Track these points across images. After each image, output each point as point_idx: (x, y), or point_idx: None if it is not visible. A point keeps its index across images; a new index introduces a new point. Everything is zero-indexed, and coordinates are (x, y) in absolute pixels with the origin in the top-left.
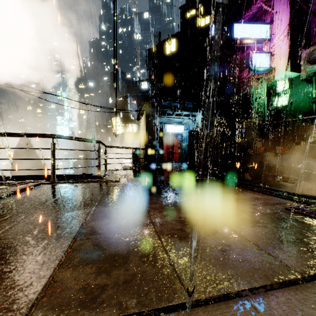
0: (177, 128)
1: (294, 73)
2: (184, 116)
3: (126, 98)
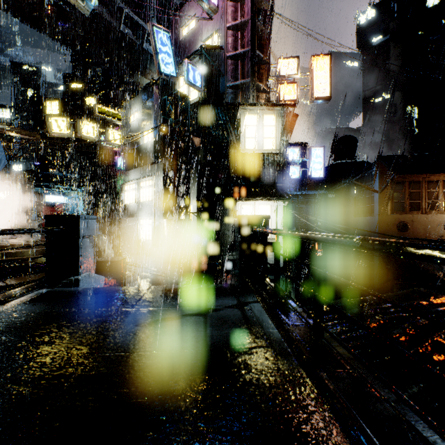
0: (57, 198)
1: None
2: (64, 190)
3: None
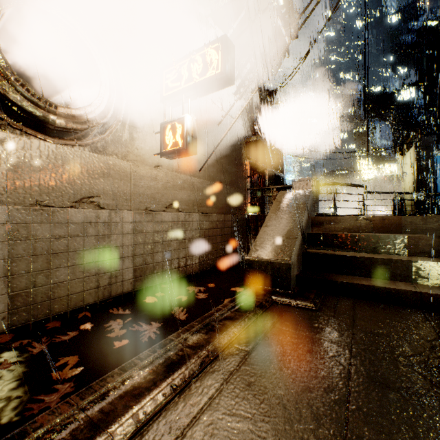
0: None
1: None
2: None
3: (373, 126)
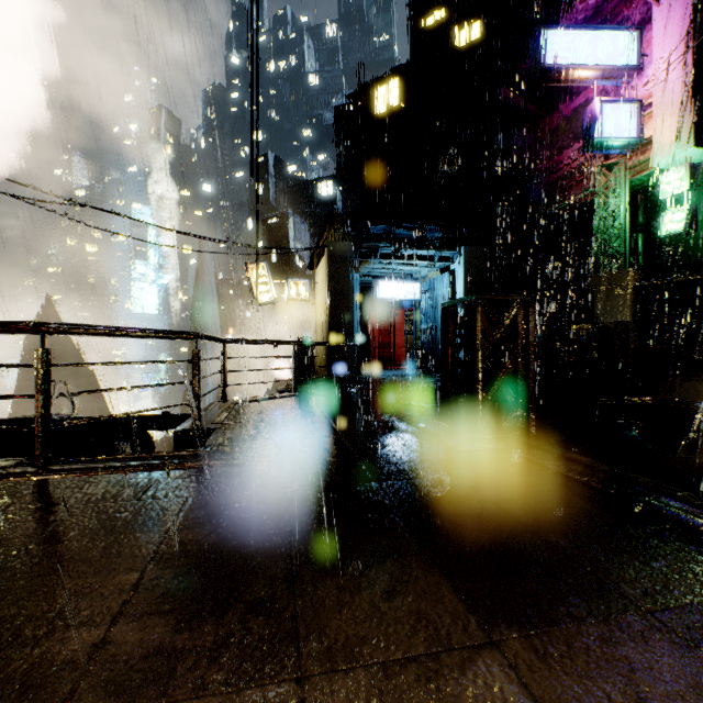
0: (404, 289)
1: (702, 150)
2: (421, 261)
3: (286, 220)
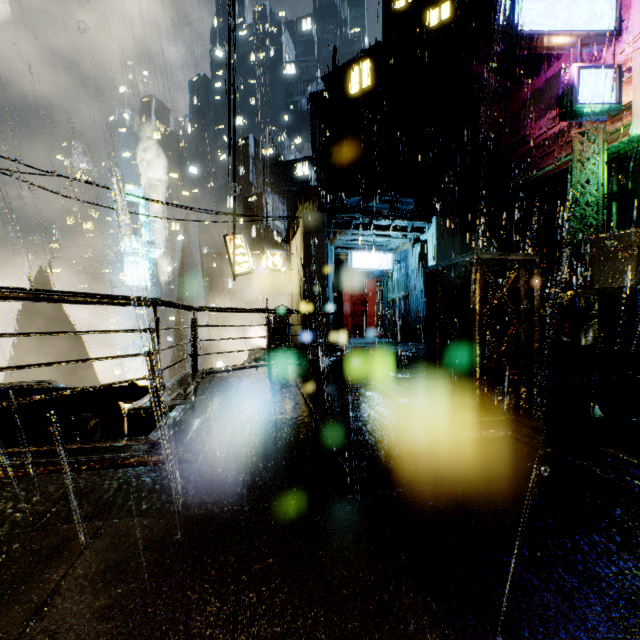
0: (377, 259)
1: None
2: (394, 231)
3: (264, 198)
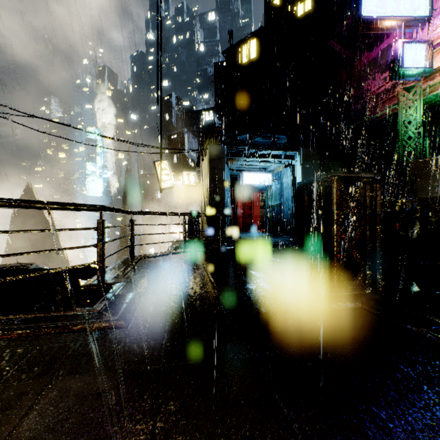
0: (260, 178)
1: None
2: (272, 158)
3: (182, 136)
